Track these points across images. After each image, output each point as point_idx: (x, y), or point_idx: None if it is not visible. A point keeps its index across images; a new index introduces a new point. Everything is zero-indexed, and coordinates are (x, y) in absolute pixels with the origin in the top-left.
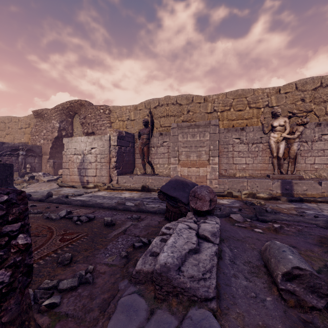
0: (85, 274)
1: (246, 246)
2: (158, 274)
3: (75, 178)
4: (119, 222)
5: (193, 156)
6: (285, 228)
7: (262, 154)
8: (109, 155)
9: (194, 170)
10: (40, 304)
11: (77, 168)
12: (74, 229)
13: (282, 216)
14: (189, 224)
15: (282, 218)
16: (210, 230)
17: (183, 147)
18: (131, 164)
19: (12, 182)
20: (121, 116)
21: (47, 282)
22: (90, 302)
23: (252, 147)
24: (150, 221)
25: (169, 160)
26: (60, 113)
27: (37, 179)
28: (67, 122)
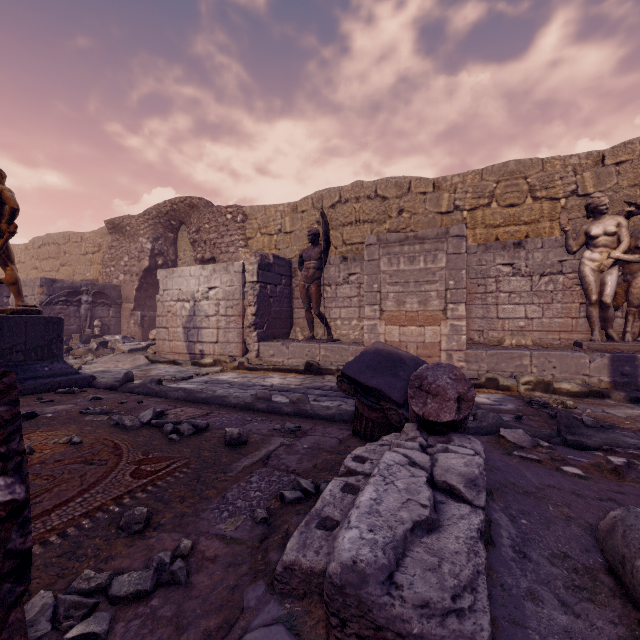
0: (173, 559)
1: (548, 510)
2: (336, 589)
3: (178, 346)
4: (256, 437)
5: (411, 301)
6: (639, 467)
7: (562, 297)
8: (243, 301)
9: (413, 332)
10: (64, 631)
11: (183, 328)
12: (163, 450)
13: (625, 437)
14: (410, 453)
15: (626, 440)
16: (463, 472)
17: (391, 283)
18: (286, 320)
19: (60, 353)
20: (266, 226)
21: (89, 575)
22: (175, 638)
23: (541, 283)
24: (321, 438)
25: (361, 310)
26: (154, 222)
27: (112, 347)
28: (167, 240)
